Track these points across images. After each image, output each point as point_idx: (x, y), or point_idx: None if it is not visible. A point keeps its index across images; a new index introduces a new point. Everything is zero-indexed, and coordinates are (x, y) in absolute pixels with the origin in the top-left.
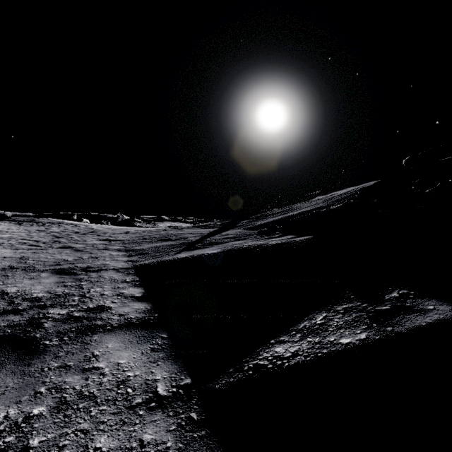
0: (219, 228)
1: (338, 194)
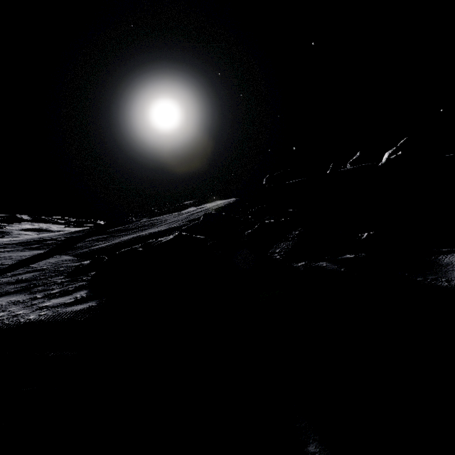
0: (48, 250)
1: (202, 210)
